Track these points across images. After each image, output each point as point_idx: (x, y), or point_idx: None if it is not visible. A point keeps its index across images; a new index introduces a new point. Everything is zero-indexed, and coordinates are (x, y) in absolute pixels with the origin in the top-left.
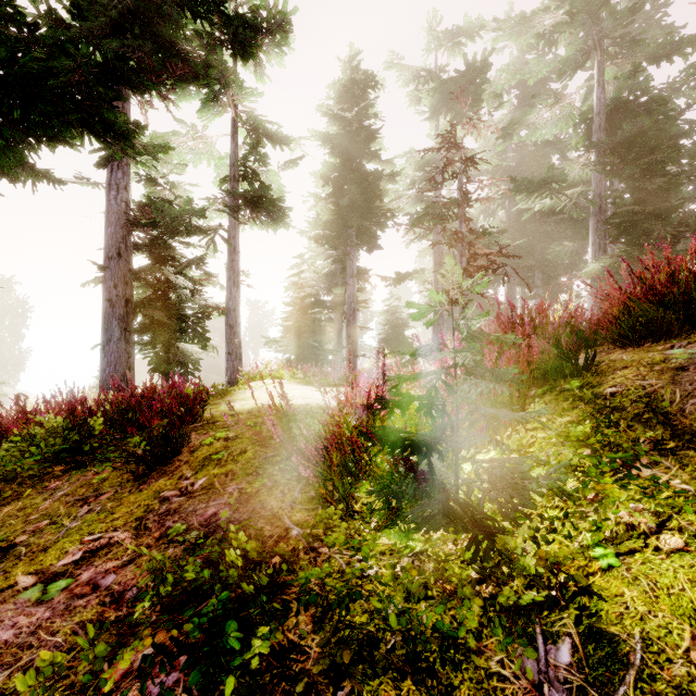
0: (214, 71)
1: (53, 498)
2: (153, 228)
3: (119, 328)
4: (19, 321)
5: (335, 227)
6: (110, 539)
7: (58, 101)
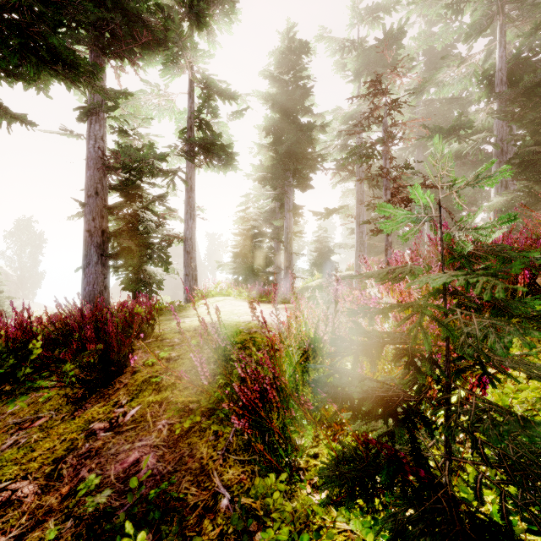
0: (172, 34)
1: (2, 416)
2: (126, 172)
3: (96, 254)
4: (35, 250)
5: (275, 170)
6: (12, 494)
7: (4, 29)
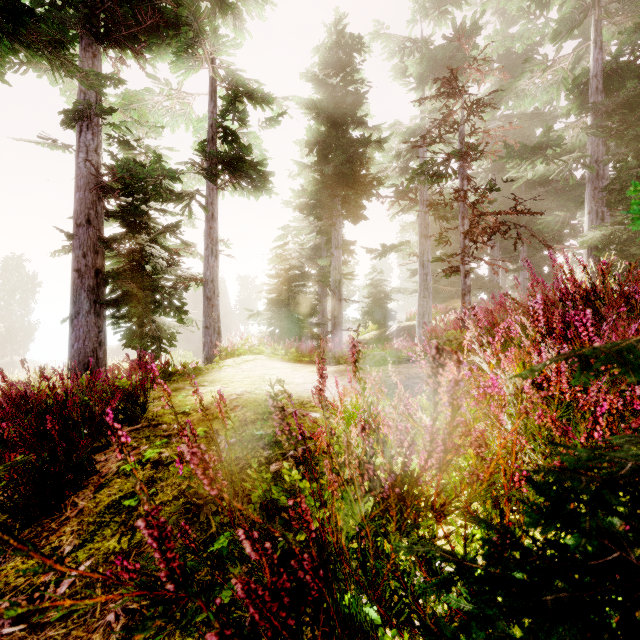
0: (184, 11)
1: None
2: (128, 195)
3: (88, 301)
4: (27, 295)
5: (320, 196)
6: None
7: None
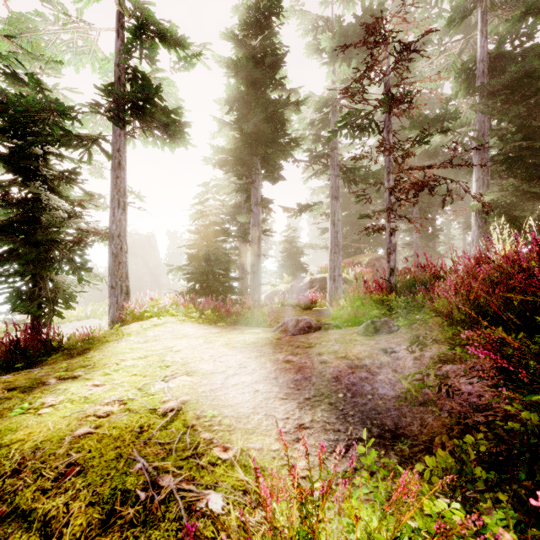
0: None
1: None
2: (20, 138)
3: None
4: None
5: (239, 153)
6: None
7: None
